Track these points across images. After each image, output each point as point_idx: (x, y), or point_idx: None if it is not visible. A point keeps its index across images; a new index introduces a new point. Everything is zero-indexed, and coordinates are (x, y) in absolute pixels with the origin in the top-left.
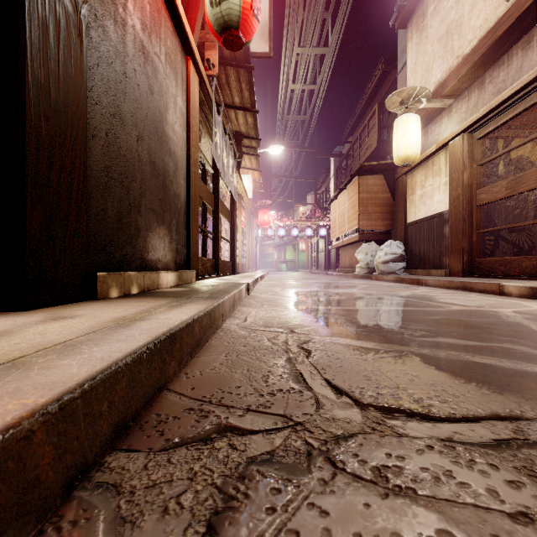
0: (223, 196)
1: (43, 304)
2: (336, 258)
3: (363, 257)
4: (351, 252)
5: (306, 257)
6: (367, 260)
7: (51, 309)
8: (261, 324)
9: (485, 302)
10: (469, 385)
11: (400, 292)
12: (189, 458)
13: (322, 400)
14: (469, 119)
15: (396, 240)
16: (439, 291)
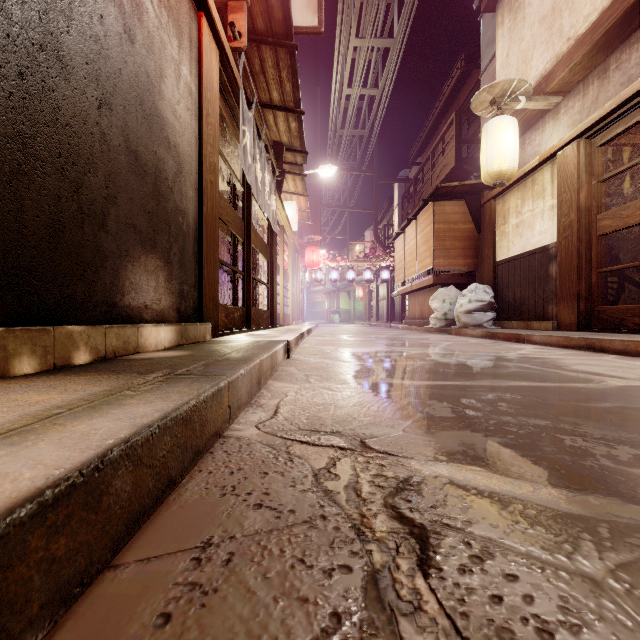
0: (259, 226)
1: None
2: (401, 307)
3: (440, 305)
4: (422, 299)
5: (364, 306)
6: (445, 309)
7: None
8: (302, 423)
9: None
10: None
11: (502, 353)
12: None
13: None
14: (588, 119)
15: (481, 283)
16: (555, 352)
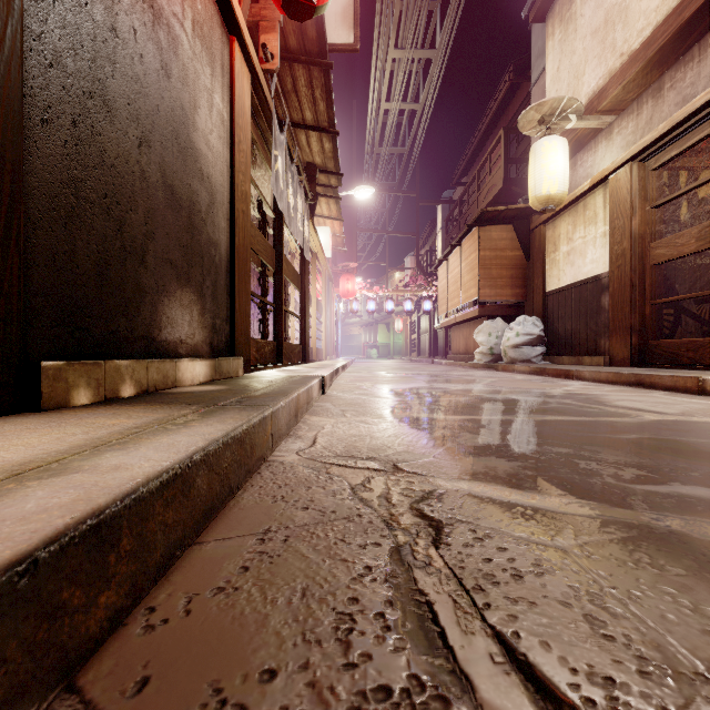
0: (290, 254)
1: None
2: (444, 340)
3: (485, 339)
4: (467, 332)
5: (404, 339)
6: (491, 343)
7: None
8: (340, 451)
9: (688, 406)
10: None
11: (547, 389)
12: None
13: None
14: (641, 141)
15: (531, 315)
16: (603, 388)
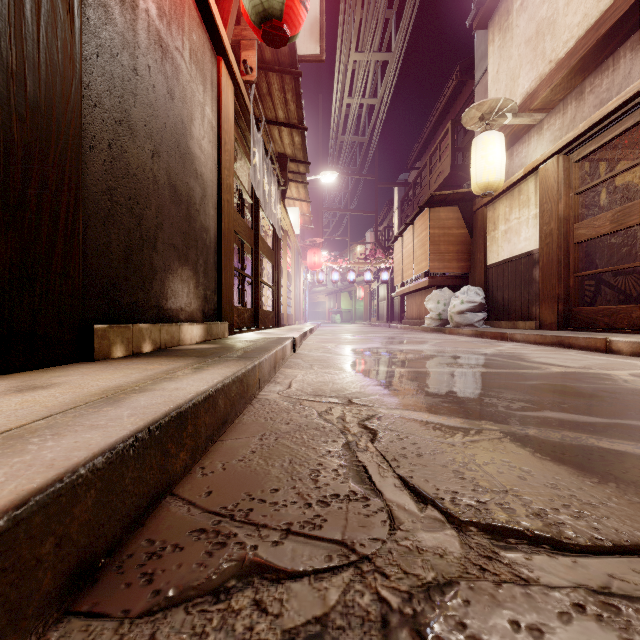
0: (264, 232)
1: (15, 367)
2: (400, 307)
3: (434, 306)
4: (419, 300)
5: (365, 306)
6: (439, 310)
7: (25, 374)
8: (309, 392)
9: (591, 362)
10: (607, 487)
11: (482, 349)
12: (186, 632)
13: (398, 514)
14: (565, 137)
15: (474, 285)
16: (529, 348)
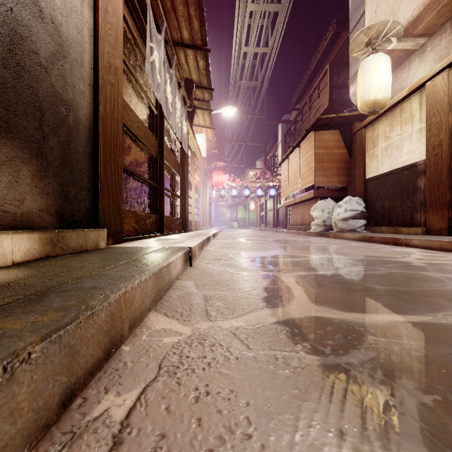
0: (173, 149)
1: None
2: (284, 216)
3: (319, 214)
4: (303, 209)
5: (255, 215)
6: (324, 217)
7: None
8: None
9: None
10: None
11: (401, 258)
12: None
13: None
14: None
15: (353, 197)
16: (447, 256)
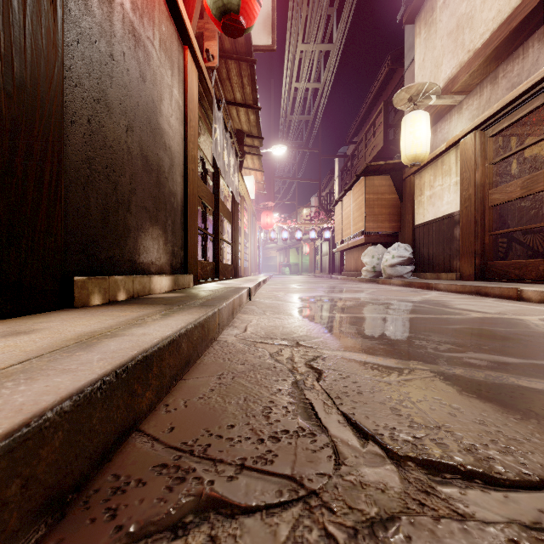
0: (224, 197)
1: (3, 314)
2: (340, 261)
3: (369, 260)
4: (356, 255)
5: (310, 260)
6: (374, 263)
7: (12, 320)
8: (262, 335)
9: (505, 308)
10: (529, 423)
11: (411, 297)
12: None
13: (342, 449)
14: (481, 115)
15: (403, 242)
16: (451, 296)
